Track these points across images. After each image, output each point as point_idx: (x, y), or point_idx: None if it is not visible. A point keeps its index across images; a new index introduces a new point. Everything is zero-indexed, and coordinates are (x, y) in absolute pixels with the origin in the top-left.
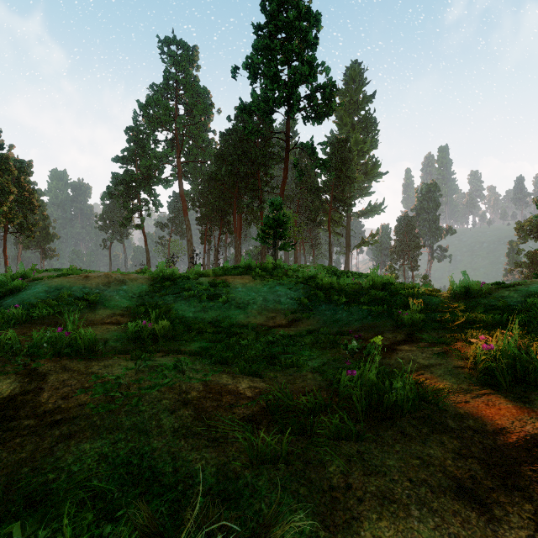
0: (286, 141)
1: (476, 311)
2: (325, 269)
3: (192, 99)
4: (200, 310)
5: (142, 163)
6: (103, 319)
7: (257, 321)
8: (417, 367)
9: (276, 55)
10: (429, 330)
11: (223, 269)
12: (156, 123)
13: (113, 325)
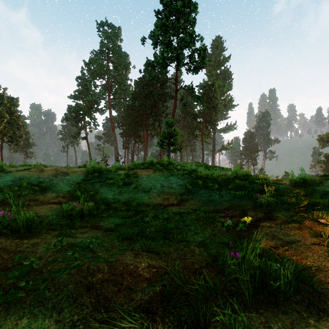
0: (175, 84)
1: (314, 196)
2: (200, 164)
3: (118, 59)
4: (117, 193)
5: (86, 99)
6: (50, 199)
7: (156, 201)
8: (281, 243)
9: (169, 30)
10: (280, 210)
11: (134, 165)
12: (95, 75)
13: (56, 204)
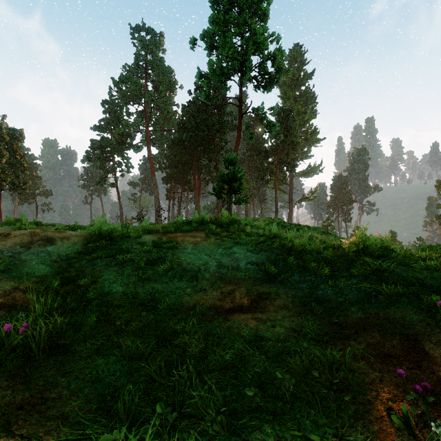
0: (239, 106)
1: None
2: (275, 222)
3: (159, 77)
4: (134, 281)
5: (116, 131)
6: None
7: (209, 299)
8: None
9: (230, 27)
10: None
11: (175, 224)
12: (128, 98)
13: None
